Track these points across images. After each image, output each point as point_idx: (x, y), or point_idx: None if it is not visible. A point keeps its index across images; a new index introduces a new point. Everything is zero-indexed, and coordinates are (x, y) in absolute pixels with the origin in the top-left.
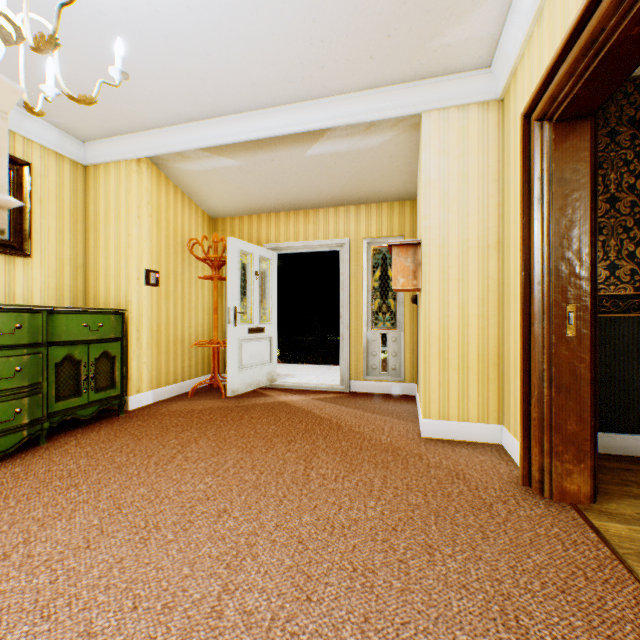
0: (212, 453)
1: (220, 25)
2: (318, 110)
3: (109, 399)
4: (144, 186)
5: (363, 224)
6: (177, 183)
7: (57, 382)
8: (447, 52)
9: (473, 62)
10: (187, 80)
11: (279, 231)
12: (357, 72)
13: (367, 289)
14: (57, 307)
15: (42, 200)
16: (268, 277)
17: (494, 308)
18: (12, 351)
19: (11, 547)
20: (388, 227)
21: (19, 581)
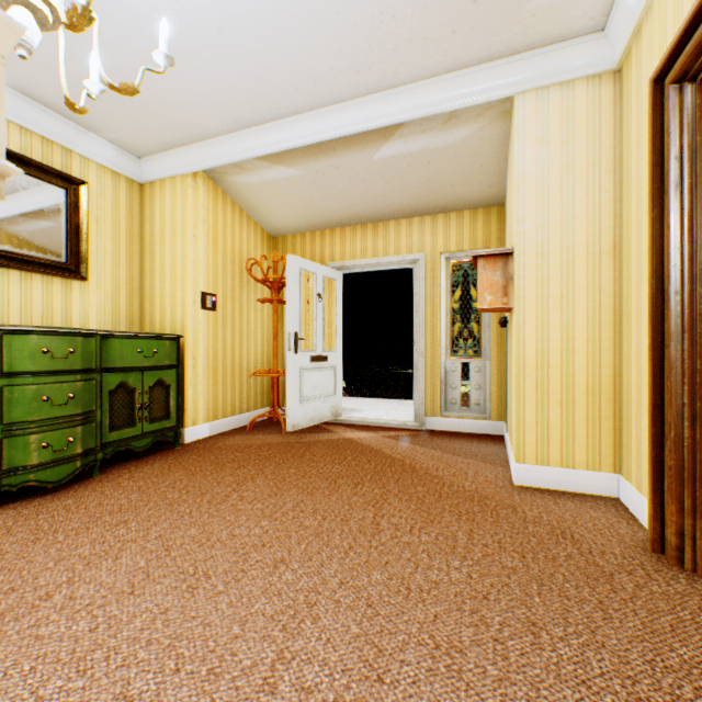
0: (269, 493)
1: (278, 9)
2: (389, 103)
3: (164, 430)
4: (200, 202)
5: (440, 236)
6: (235, 199)
7: (111, 411)
8: (548, 15)
9: (581, 25)
10: (243, 79)
11: (344, 248)
12: (435, 52)
13: (445, 311)
14: (111, 331)
15: (98, 221)
16: (332, 300)
17: (608, 329)
18: (65, 377)
19: (54, 586)
20: (470, 239)
21: (58, 626)
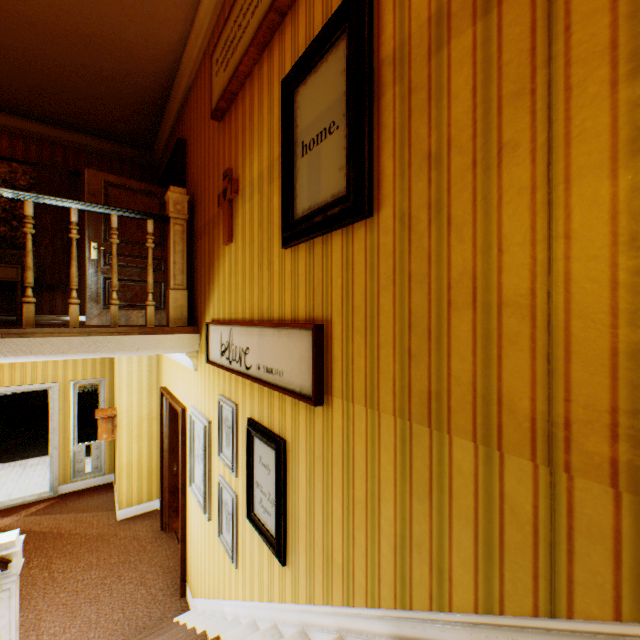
0: None
1: None
2: None
3: None
4: None
5: (72, 371)
6: None
7: None
8: None
9: None
10: None
11: None
12: None
13: (75, 415)
14: None
15: None
16: None
17: (156, 446)
18: None
19: None
20: (93, 372)
21: None
